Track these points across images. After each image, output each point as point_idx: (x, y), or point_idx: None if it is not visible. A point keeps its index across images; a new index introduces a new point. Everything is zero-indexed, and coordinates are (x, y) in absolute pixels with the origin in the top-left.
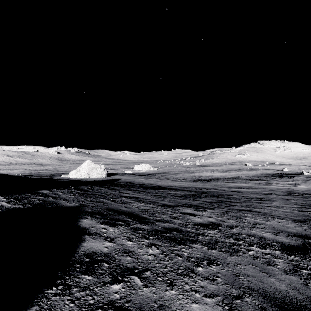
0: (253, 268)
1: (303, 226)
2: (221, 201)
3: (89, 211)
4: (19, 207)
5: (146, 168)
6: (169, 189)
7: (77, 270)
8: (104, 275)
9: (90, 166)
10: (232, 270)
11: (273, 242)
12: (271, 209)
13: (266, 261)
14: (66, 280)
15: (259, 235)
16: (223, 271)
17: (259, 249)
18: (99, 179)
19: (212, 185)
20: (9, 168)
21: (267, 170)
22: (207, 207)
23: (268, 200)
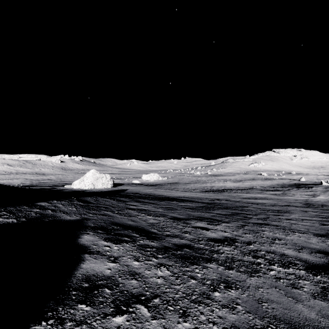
0: (277, 292)
1: (326, 241)
2: (235, 214)
3: (91, 226)
4: (12, 221)
5: (154, 178)
6: (179, 201)
7: (73, 299)
8: (105, 305)
9: (95, 176)
10: (253, 295)
11: (296, 260)
12: (290, 222)
13: (290, 282)
14: (59, 312)
15: (280, 252)
16: (243, 297)
17: (281, 268)
18: (104, 189)
19: (225, 196)
20: (10, 178)
21: (283, 180)
22: (221, 220)
23: (286, 213)
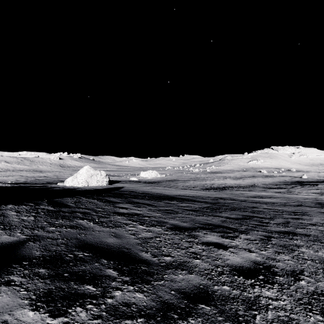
0: None
1: None
2: (248, 217)
3: (33, 256)
4: None
5: (152, 175)
6: (179, 200)
7: None
8: None
9: (89, 173)
10: None
11: None
12: (318, 228)
13: None
14: None
15: None
16: None
17: None
18: (99, 187)
19: (227, 194)
20: (5, 175)
21: (284, 177)
22: (235, 228)
23: (304, 215)
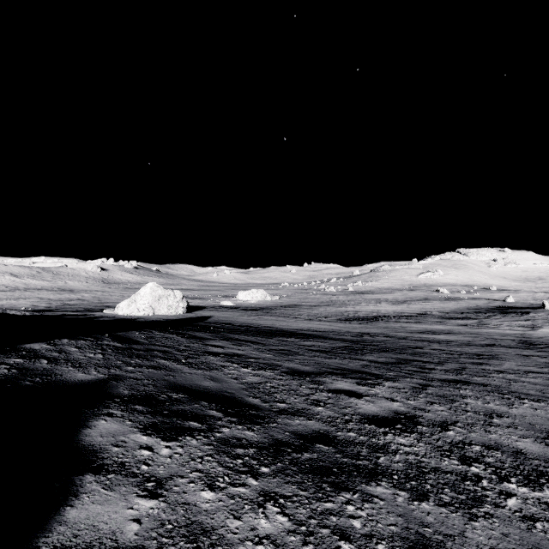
0: None
1: None
2: (404, 362)
3: (123, 394)
4: None
5: (258, 297)
6: (301, 337)
7: None
8: None
9: (156, 294)
10: None
11: None
12: (506, 377)
13: None
14: None
15: (510, 446)
16: None
17: (527, 489)
18: (171, 316)
19: (379, 328)
20: (13, 297)
21: (477, 301)
22: (380, 375)
23: (493, 359)
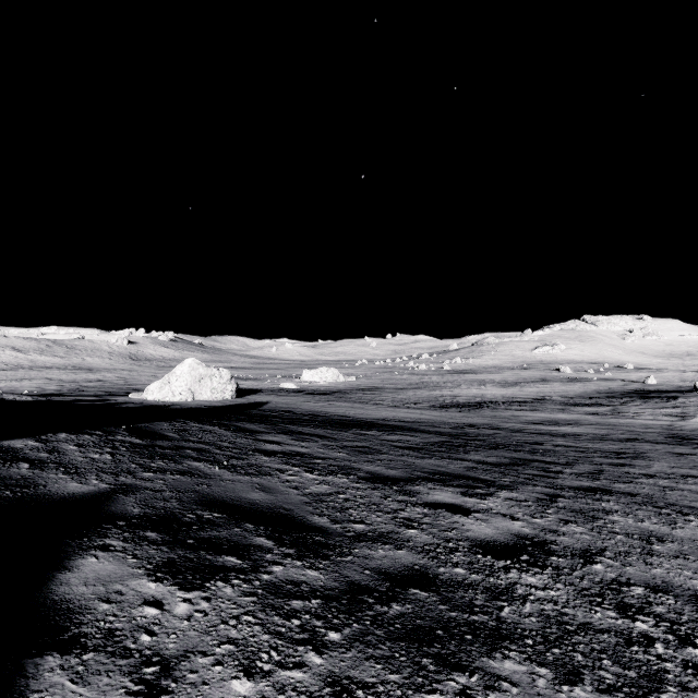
0: None
1: None
2: (521, 462)
3: (130, 514)
4: None
5: (328, 378)
6: (384, 429)
7: None
8: None
9: (196, 373)
10: None
11: None
12: (658, 483)
13: None
14: None
15: (685, 587)
16: None
17: None
18: (216, 402)
19: (485, 417)
20: (15, 378)
21: (609, 383)
22: (492, 481)
23: (637, 458)
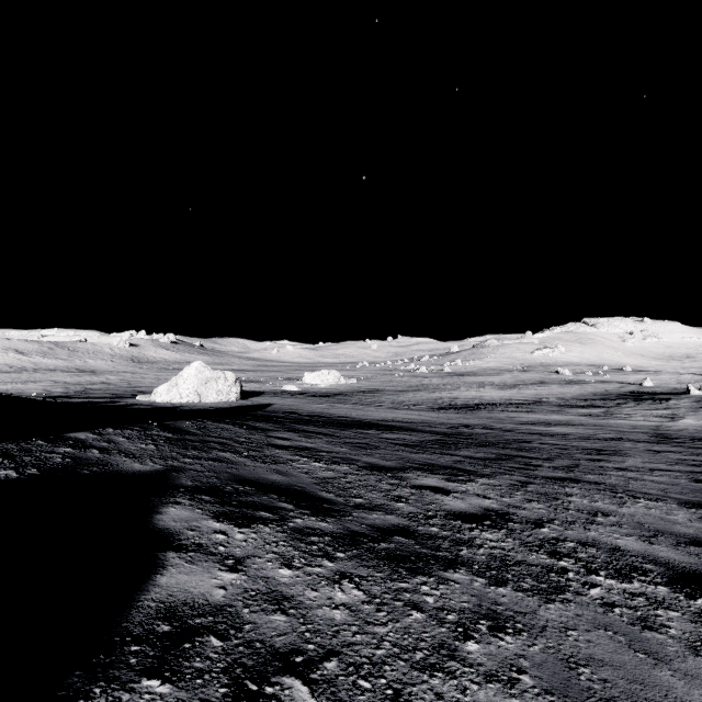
0: (611, 641)
1: None
2: (506, 457)
3: (186, 485)
4: (5, 475)
5: (329, 381)
6: (383, 429)
7: (131, 665)
8: (208, 678)
9: (202, 376)
10: (557, 649)
11: (646, 563)
12: (626, 475)
13: (638, 615)
14: (94, 700)
15: (609, 543)
16: (534, 653)
17: (615, 581)
18: (222, 404)
19: (481, 418)
20: (20, 380)
21: (606, 385)
22: (474, 471)
23: (615, 455)
